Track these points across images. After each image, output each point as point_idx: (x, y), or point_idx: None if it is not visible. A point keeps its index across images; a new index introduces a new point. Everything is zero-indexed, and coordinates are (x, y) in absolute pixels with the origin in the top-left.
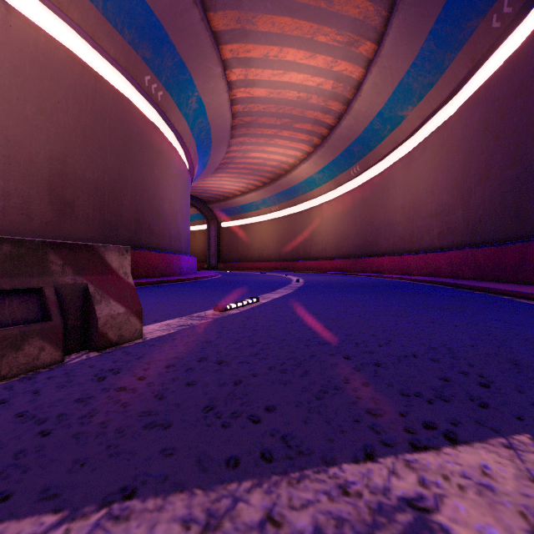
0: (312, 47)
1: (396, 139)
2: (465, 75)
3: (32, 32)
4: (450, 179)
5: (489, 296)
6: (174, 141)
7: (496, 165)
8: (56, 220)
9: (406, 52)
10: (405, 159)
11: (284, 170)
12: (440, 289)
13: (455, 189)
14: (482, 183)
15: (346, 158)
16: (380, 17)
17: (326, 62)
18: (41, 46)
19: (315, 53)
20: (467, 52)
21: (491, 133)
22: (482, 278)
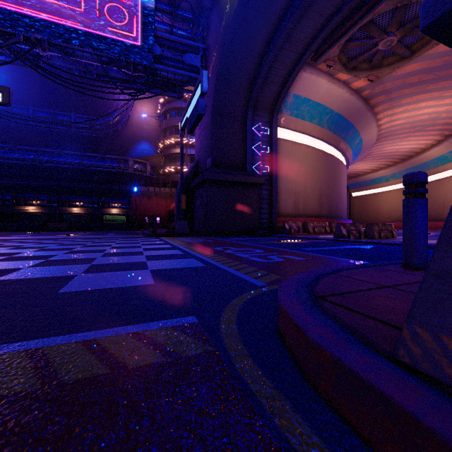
0: (440, 98)
1: None
2: None
3: (316, 151)
4: None
5: None
6: (343, 161)
7: None
8: (319, 210)
9: None
10: None
11: (414, 153)
12: None
13: None
14: None
15: None
16: None
17: None
18: (317, 154)
19: (443, 99)
20: None
21: None
22: None
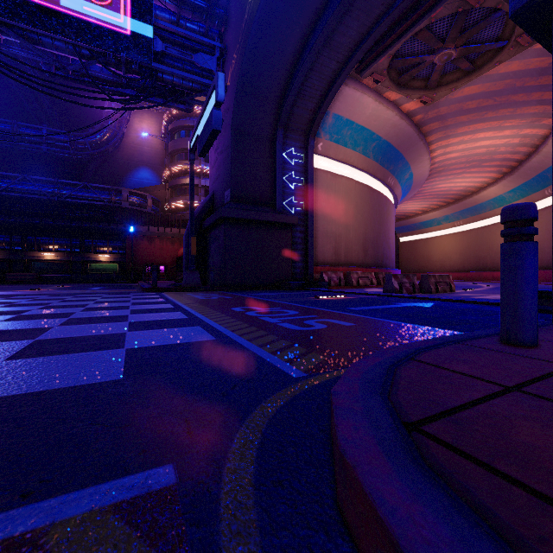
0: (499, 128)
1: None
2: None
3: (360, 186)
4: None
5: None
6: (391, 199)
7: None
8: (364, 258)
9: None
10: None
11: (469, 192)
12: None
13: None
14: None
15: (539, 181)
16: None
17: (512, 132)
18: (361, 189)
19: (502, 130)
20: None
21: None
22: None
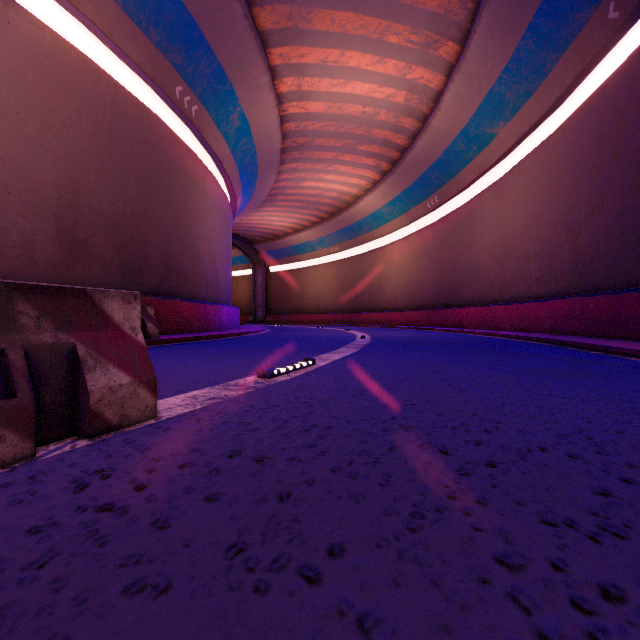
0: (380, 49)
1: (484, 163)
2: (572, 81)
3: (36, 31)
4: (552, 211)
5: (611, 357)
6: (212, 167)
7: (613, 192)
8: (65, 262)
9: (498, 53)
10: (494, 187)
11: (345, 203)
12: (544, 347)
13: (560, 223)
14: (594, 216)
15: (422, 188)
16: (466, 10)
17: (398, 68)
18: (46, 47)
19: (384, 57)
20: (575, 52)
21: (605, 152)
22: (595, 334)
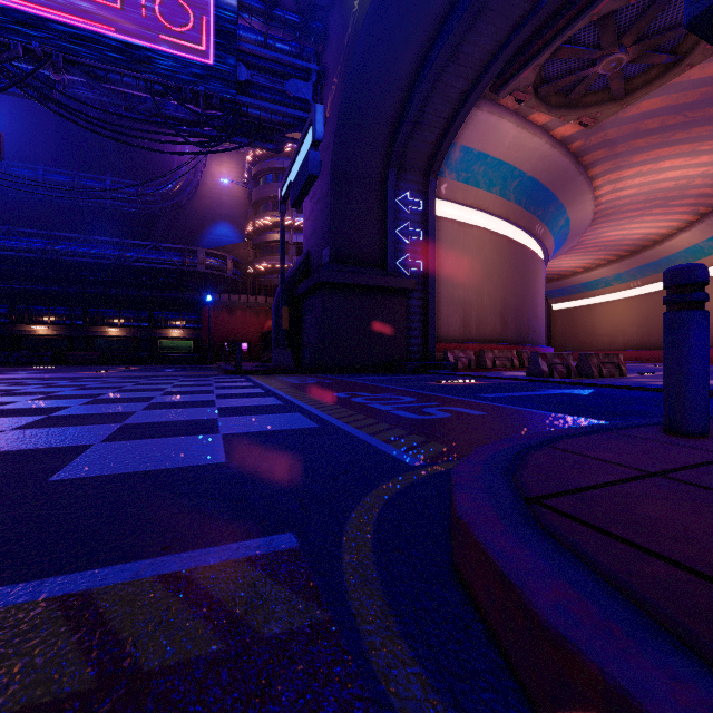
0: (693, 154)
1: None
2: None
3: (496, 238)
4: None
5: None
6: (540, 253)
7: None
8: (502, 332)
9: None
10: None
11: (651, 241)
12: None
13: None
14: None
15: None
16: None
17: (712, 157)
18: (498, 242)
19: (698, 156)
20: None
21: None
22: None
